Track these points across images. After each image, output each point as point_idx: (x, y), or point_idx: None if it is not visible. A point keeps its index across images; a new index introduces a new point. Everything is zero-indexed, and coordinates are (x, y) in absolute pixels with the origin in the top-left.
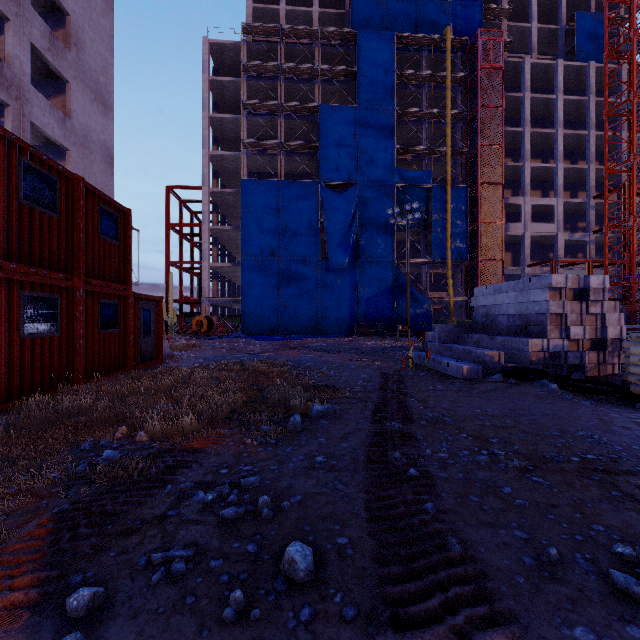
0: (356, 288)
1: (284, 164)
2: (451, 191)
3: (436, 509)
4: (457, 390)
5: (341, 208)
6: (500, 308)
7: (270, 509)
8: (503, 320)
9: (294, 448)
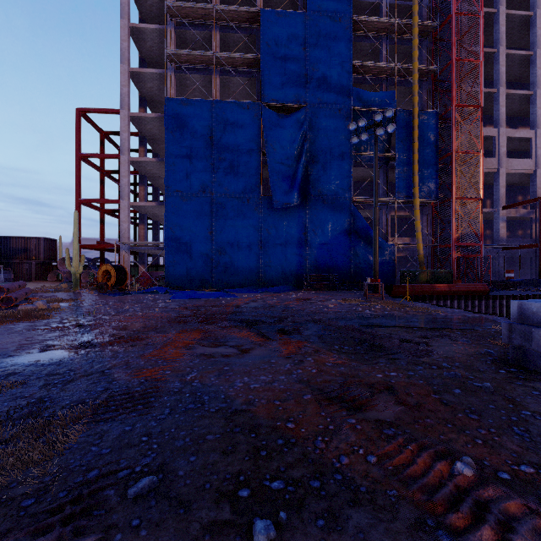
0: (305, 231)
1: (221, 89)
2: (418, 116)
3: None
4: None
5: (287, 134)
6: None
7: None
8: None
9: None
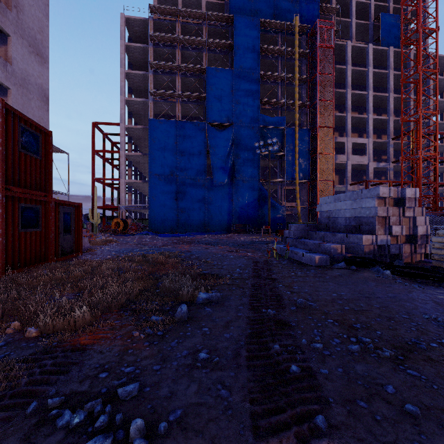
0: (232, 199)
1: (181, 109)
2: (298, 132)
3: (329, 425)
4: (313, 276)
5: (222, 141)
6: (339, 212)
7: (144, 435)
8: (341, 221)
9: (179, 341)
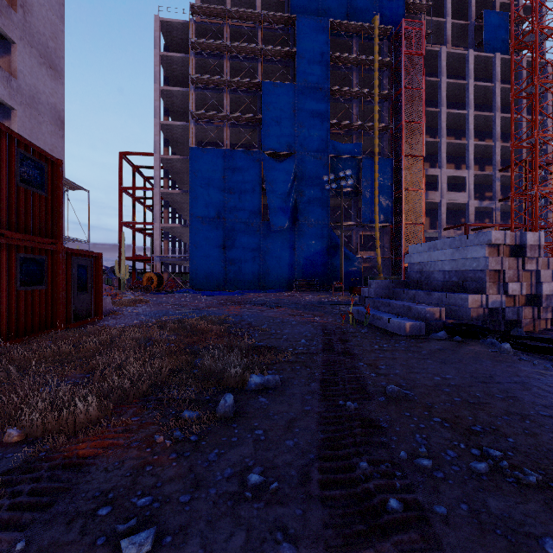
0: (295, 248)
1: (230, 135)
2: (379, 162)
3: None
4: (405, 350)
5: (281, 175)
6: (435, 265)
7: None
8: (438, 276)
9: (221, 451)
